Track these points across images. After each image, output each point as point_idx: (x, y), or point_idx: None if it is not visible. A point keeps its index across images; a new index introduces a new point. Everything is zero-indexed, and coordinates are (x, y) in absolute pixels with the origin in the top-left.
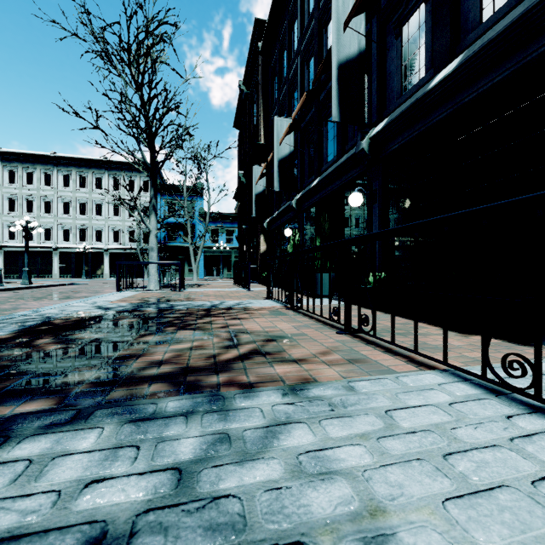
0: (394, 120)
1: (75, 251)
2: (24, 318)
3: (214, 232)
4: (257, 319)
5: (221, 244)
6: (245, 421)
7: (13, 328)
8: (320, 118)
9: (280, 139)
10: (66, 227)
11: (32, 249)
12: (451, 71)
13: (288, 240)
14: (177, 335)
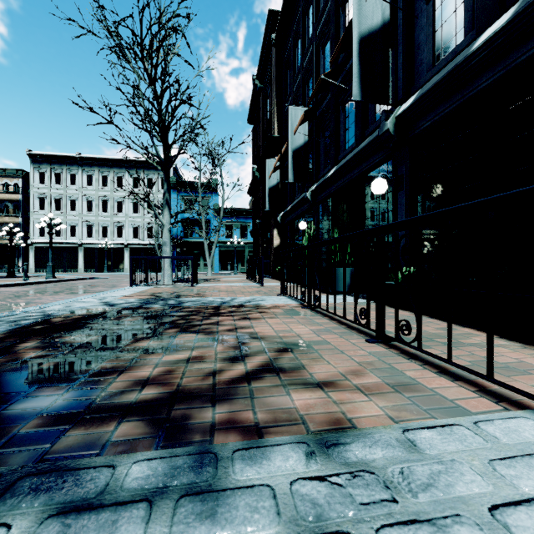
0: (426, 93)
1: (98, 247)
2: (24, 315)
3: (228, 227)
4: (270, 320)
5: (235, 239)
6: (246, 525)
7: (5, 327)
8: (337, 104)
9: (294, 128)
10: (90, 224)
11: (60, 245)
12: (504, 24)
13: (302, 234)
14: (177, 339)
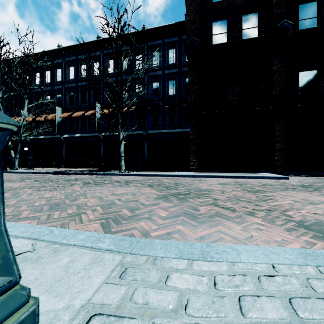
0: (34, 138)
1: None
2: None
3: None
4: None
5: None
6: None
7: None
8: None
9: None
10: None
11: None
12: (42, 138)
13: None
14: None
